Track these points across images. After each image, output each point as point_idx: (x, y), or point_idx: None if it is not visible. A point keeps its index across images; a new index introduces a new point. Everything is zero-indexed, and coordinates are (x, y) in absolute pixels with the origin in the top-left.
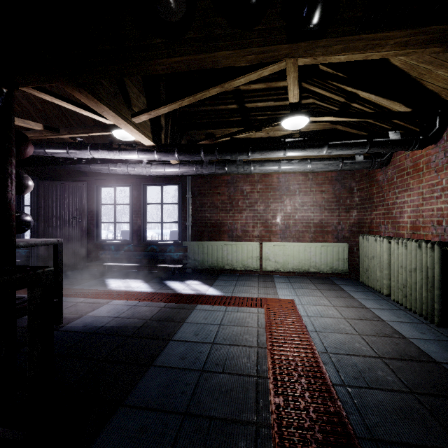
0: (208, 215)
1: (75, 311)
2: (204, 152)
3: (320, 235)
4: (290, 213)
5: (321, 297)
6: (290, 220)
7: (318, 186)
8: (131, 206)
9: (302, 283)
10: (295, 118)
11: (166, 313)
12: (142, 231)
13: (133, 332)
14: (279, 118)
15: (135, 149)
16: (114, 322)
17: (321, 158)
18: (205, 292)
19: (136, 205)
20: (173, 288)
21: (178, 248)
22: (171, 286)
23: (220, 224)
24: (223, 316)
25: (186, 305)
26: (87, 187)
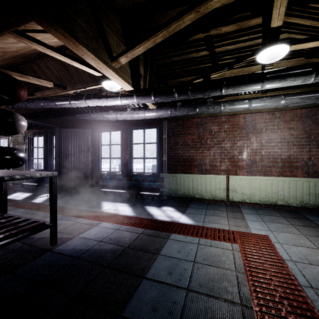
0: (180, 152)
1: (71, 231)
2: (177, 92)
3: (289, 170)
4: (257, 150)
5: (299, 235)
6: (257, 156)
7: (285, 123)
8: (121, 146)
9: (272, 216)
10: (274, 48)
11: (142, 240)
12: (129, 165)
13: (110, 262)
14: (254, 52)
15: (118, 95)
16: (97, 246)
17: (297, 92)
18: (178, 220)
19: (125, 145)
20: (151, 213)
21: (156, 179)
22: (149, 211)
23: (191, 159)
24: (197, 251)
25: (161, 233)
26: (92, 132)
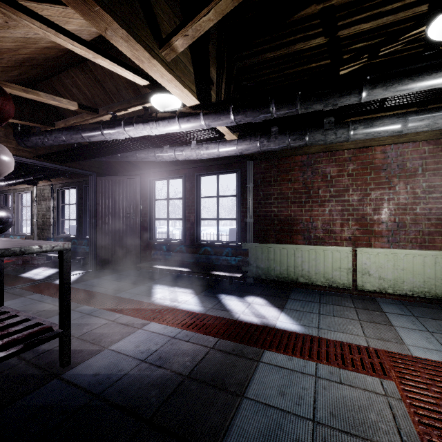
0: (274, 209)
1: (99, 338)
2: (275, 102)
3: None
4: (406, 205)
5: None
6: (406, 216)
7: None
8: (183, 201)
9: (441, 321)
10: None
11: (214, 363)
12: (195, 229)
13: (155, 410)
14: (422, 20)
15: (175, 115)
16: (136, 372)
17: None
18: (274, 323)
19: (189, 199)
20: (229, 308)
21: (236, 252)
22: (226, 305)
23: (292, 221)
24: (315, 393)
25: (247, 349)
26: (141, 181)
